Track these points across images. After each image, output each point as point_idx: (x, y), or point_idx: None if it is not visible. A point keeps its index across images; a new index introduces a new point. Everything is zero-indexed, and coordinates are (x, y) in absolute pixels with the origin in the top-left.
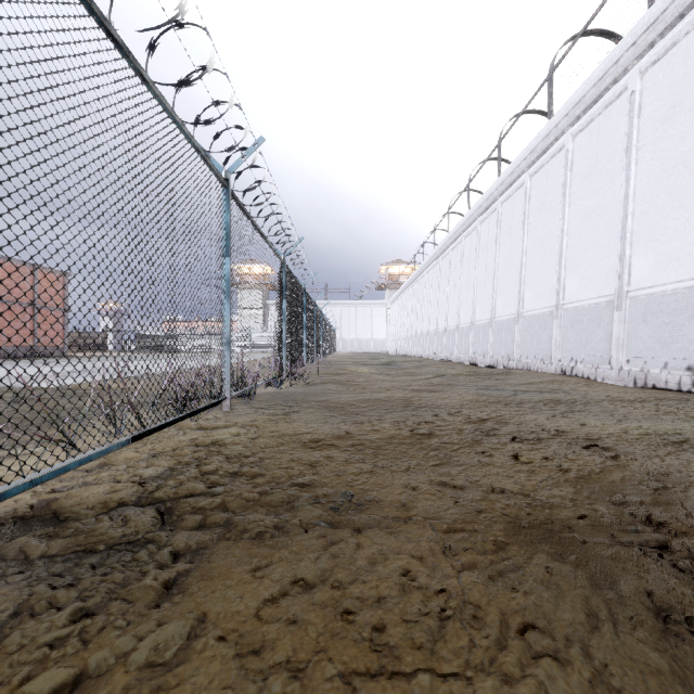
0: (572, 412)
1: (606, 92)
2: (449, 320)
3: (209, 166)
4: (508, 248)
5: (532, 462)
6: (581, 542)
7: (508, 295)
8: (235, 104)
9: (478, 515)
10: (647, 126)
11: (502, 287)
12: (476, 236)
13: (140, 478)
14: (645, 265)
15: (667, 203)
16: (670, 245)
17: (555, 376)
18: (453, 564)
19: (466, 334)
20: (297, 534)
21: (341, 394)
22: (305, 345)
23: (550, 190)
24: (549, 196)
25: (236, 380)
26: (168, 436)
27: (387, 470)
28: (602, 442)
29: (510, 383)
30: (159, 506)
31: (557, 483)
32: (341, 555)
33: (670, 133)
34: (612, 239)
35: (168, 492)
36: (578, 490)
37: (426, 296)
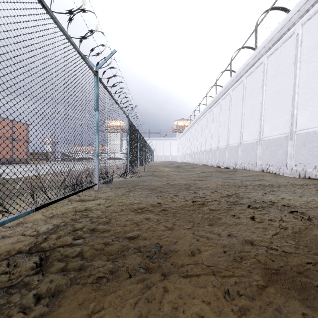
0: (273, 191)
1: (284, 35)
2: (206, 146)
3: (86, 63)
4: (235, 112)
5: (263, 222)
6: (316, 287)
7: (235, 134)
8: (100, 31)
9: (241, 262)
10: (305, 50)
11: (232, 130)
12: (219, 106)
13: (37, 233)
14: (304, 118)
15: (315, 87)
16: (317, 108)
17: (259, 172)
18: (233, 309)
19: (215, 152)
20: (124, 279)
21: (155, 181)
22: (138, 157)
23: (256, 83)
24: (255, 86)
25: (103, 174)
26: (62, 205)
27: (181, 227)
28: (298, 209)
29: (237, 176)
30: (42, 254)
31: (283, 237)
32: (152, 301)
33: (317, 53)
34: (287, 106)
35: (50, 243)
36: (297, 242)
37: (196, 135)
